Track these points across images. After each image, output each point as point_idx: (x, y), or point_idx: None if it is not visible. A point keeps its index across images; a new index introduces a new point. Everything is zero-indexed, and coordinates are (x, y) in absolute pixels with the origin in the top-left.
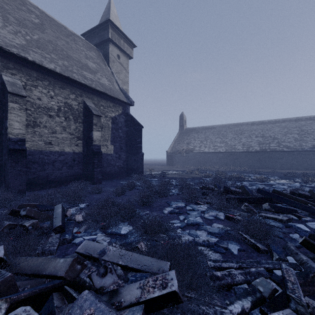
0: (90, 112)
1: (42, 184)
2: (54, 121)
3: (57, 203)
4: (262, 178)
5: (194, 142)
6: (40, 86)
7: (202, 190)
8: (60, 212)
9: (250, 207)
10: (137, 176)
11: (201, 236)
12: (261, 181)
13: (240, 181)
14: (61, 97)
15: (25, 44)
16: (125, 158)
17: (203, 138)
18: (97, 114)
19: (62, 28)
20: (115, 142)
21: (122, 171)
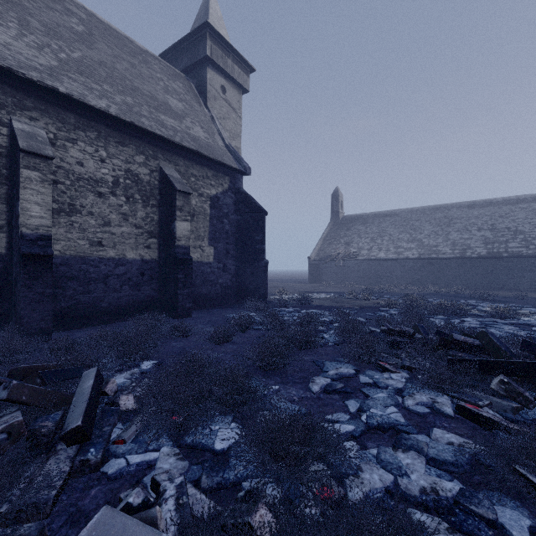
0: (171, 187)
1: (85, 318)
2: (107, 203)
3: (96, 360)
4: (503, 310)
5: (358, 241)
6: (81, 140)
7: (387, 337)
8: (87, 390)
9: (516, 388)
10: (255, 303)
11: (413, 472)
12: (502, 317)
13: (458, 315)
14: (119, 161)
15: (56, 65)
16: (234, 270)
17: (375, 233)
18: (184, 191)
19: (126, 41)
20: (216, 242)
21: (230, 294)
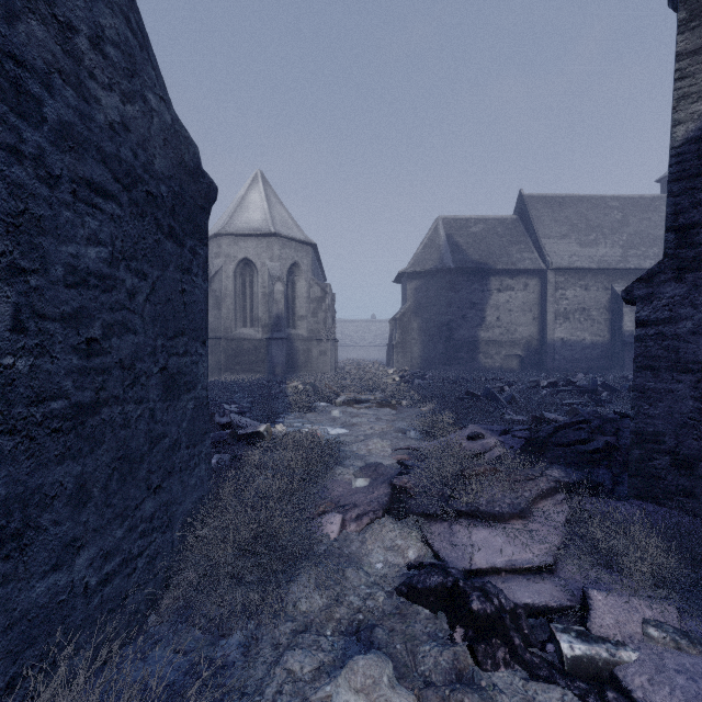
0: None
1: None
2: None
3: None
4: None
5: None
6: None
7: None
8: None
9: None
10: None
11: None
12: None
13: None
14: None
15: (621, 252)
16: None
17: None
18: None
19: (640, 202)
20: None
21: None
